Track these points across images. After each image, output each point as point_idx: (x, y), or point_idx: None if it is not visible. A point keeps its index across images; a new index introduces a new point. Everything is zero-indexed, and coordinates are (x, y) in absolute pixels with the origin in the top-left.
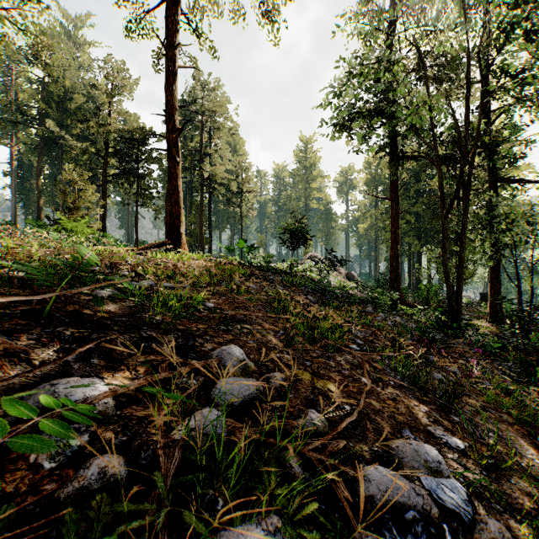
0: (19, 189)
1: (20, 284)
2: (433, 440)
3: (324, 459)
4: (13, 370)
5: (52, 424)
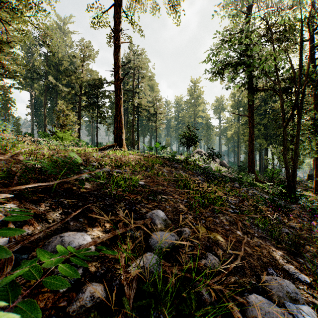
0: (34, 115)
1: (38, 171)
2: (288, 276)
3: (223, 289)
4: (38, 226)
5: (66, 269)
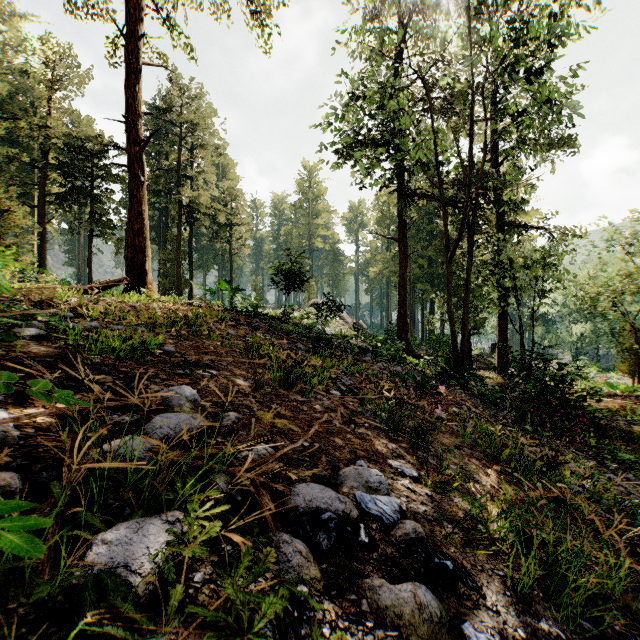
0: None
1: None
2: (388, 470)
3: (255, 478)
4: None
5: None
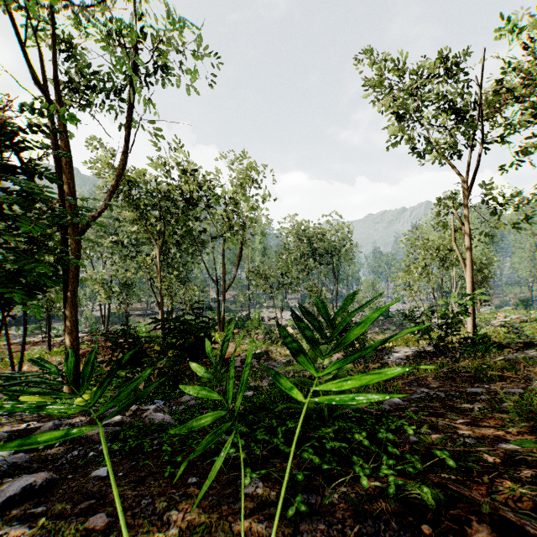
0: None
1: None
2: None
3: None
4: None
5: None
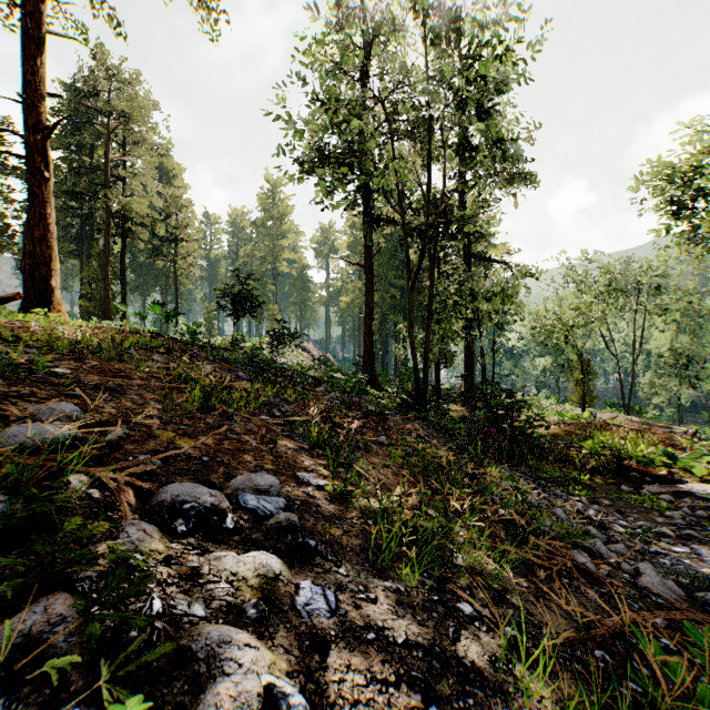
0: None
1: None
2: (293, 481)
3: (118, 477)
4: None
5: None
